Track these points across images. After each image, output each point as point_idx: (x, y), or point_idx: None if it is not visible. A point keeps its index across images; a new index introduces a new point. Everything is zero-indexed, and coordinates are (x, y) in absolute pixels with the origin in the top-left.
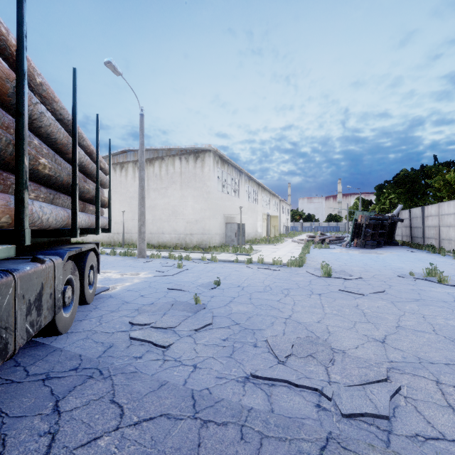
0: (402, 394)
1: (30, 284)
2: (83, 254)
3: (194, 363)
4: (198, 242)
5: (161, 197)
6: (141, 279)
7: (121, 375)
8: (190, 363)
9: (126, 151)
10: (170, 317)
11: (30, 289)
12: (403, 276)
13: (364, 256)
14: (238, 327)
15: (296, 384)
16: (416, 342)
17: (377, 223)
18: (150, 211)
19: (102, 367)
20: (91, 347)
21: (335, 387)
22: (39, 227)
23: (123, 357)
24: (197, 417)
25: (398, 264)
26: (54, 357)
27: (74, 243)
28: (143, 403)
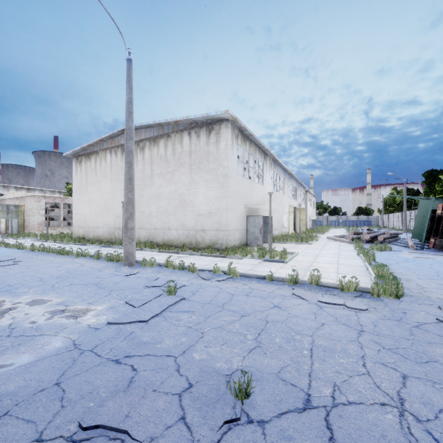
0: None
1: None
2: None
3: None
4: (212, 241)
5: (166, 184)
6: (74, 333)
7: None
8: None
9: None
10: None
11: None
12: None
13: None
14: None
15: None
16: None
17: None
18: (154, 201)
19: None
20: None
21: None
22: None
23: None
24: None
25: None
26: None
27: None
28: None
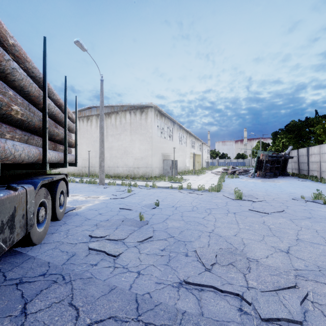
0: (309, 300)
1: (2, 208)
2: (55, 182)
3: (138, 270)
4: (143, 173)
5: (116, 141)
6: (100, 200)
7: (80, 280)
8: (135, 270)
9: (91, 107)
10: (120, 231)
11: (3, 212)
12: (296, 199)
13: (265, 183)
14: (173, 239)
15: (221, 289)
16: (314, 252)
17: (274, 159)
18: (108, 151)
19: (64, 273)
20: (58, 255)
21: (253, 293)
22: (12, 161)
23: (82, 264)
24: (140, 320)
25: (291, 190)
26: (28, 264)
27: (49, 174)
28: (95, 306)
